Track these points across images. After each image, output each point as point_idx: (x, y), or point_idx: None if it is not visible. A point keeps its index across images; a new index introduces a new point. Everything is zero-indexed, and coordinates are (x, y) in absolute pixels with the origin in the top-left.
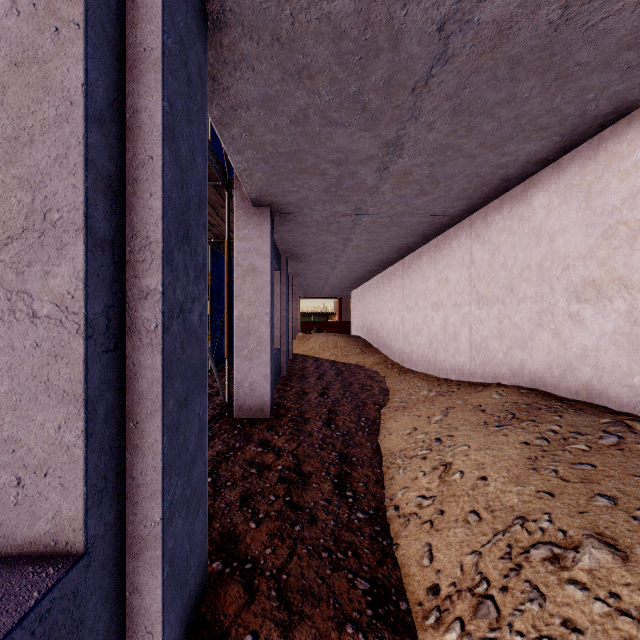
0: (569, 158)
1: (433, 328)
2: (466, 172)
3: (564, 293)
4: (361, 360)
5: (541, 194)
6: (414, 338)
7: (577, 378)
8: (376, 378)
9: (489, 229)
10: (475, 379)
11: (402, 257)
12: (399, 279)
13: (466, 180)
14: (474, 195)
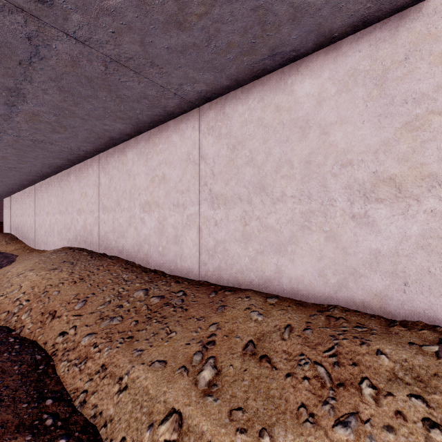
0: (77, 166)
1: (46, 225)
2: (38, 162)
3: (76, 212)
4: (4, 248)
5: (72, 175)
6: (39, 231)
7: (78, 240)
8: (10, 257)
9: (62, 182)
10: (59, 247)
11: (33, 184)
12: (33, 196)
13: (41, 163)
14: (51, 168)
